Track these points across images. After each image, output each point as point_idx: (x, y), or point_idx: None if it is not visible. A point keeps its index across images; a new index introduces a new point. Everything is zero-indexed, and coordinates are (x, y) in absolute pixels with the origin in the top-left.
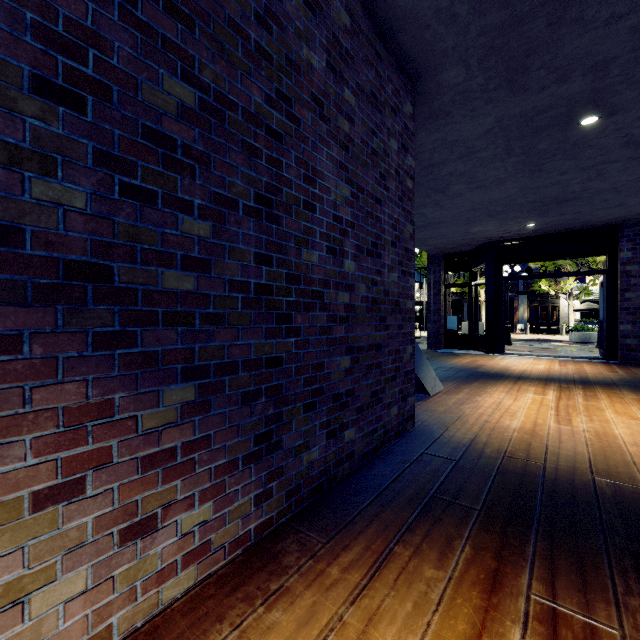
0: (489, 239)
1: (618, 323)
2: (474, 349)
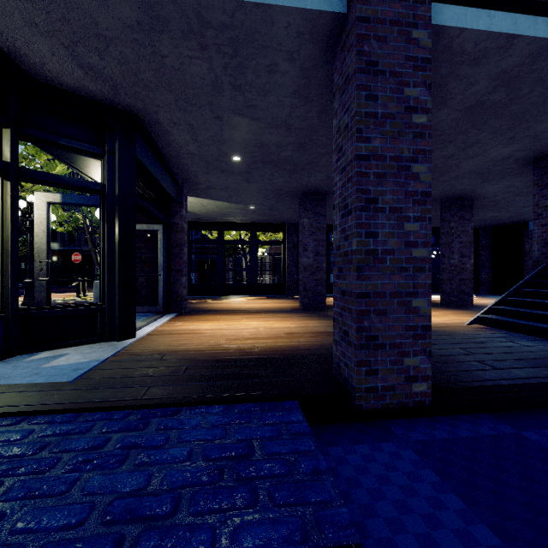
0: (160, 121)
1: (174, 275)
2: (35, 348)
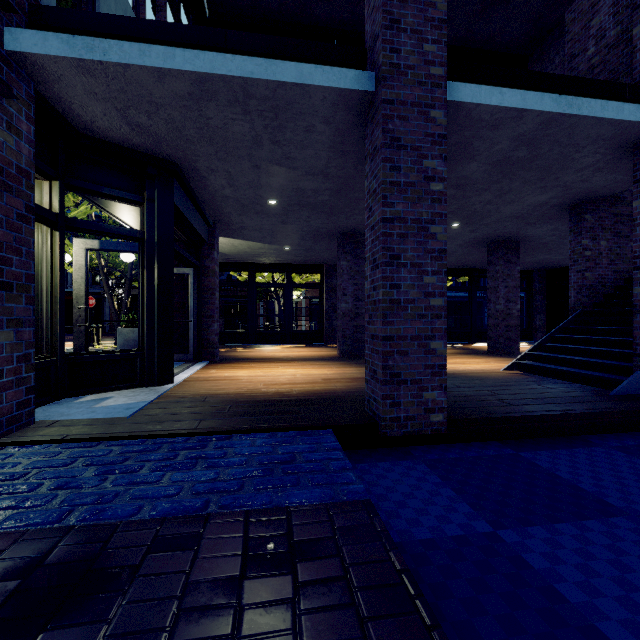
0: (198, 169)
1: (205, 322)
2: (80, 392)
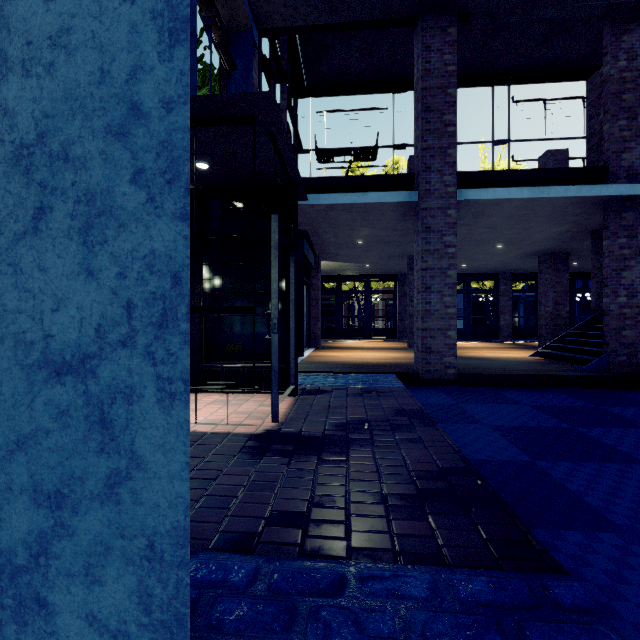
0: (318, 232)
1: (313, 321)
2: None
